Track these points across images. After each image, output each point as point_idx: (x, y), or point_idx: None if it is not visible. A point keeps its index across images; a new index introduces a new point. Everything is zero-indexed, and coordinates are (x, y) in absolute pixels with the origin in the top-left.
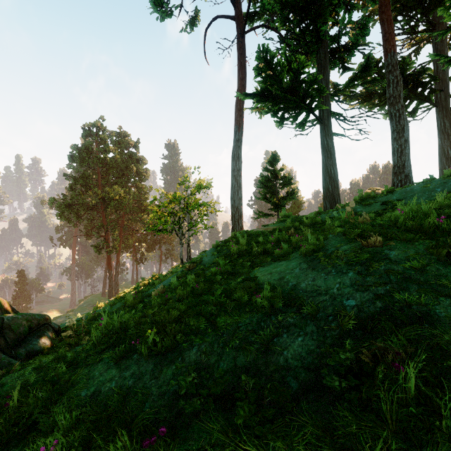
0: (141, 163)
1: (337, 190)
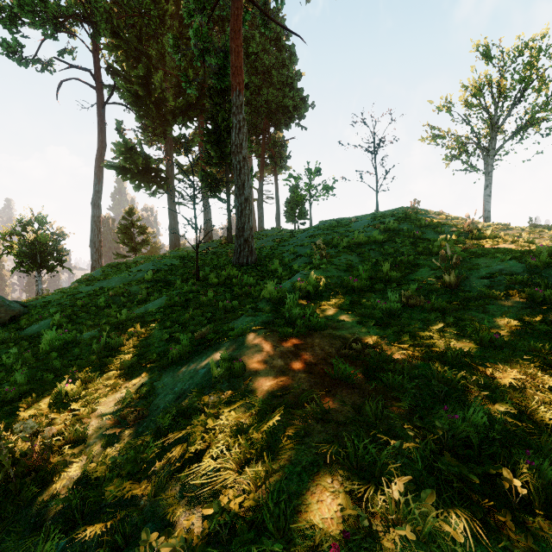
0: None
1: (178, 241)
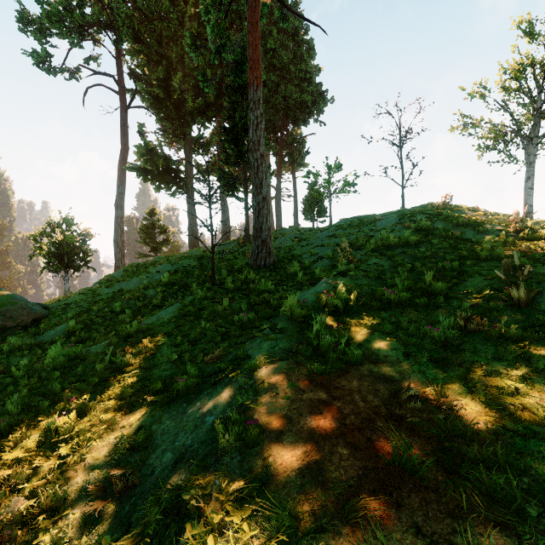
0: None
1: (197, 241)
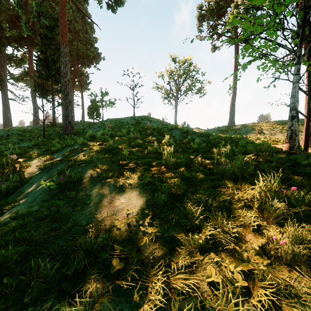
0: None
1: (11, 124)
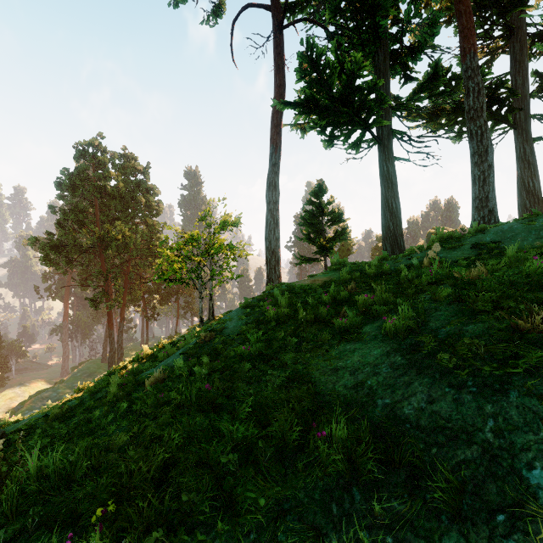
0: (153, 193)
1: (399, 229)
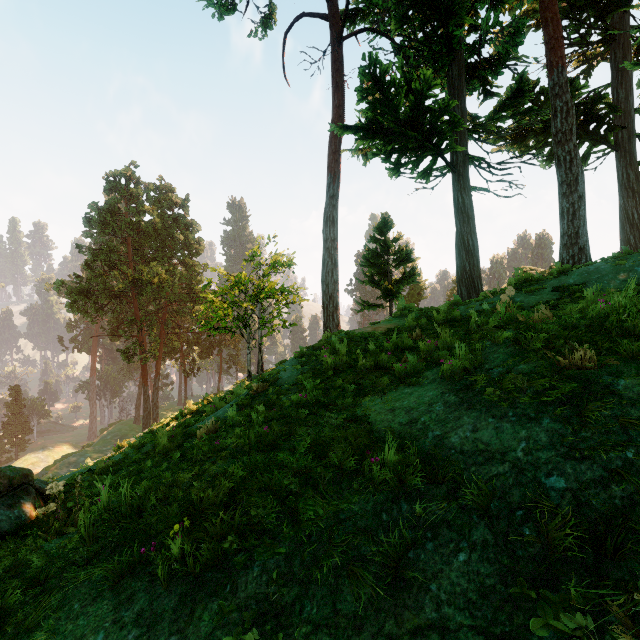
0: (192, 230)
1: (477, 270)
